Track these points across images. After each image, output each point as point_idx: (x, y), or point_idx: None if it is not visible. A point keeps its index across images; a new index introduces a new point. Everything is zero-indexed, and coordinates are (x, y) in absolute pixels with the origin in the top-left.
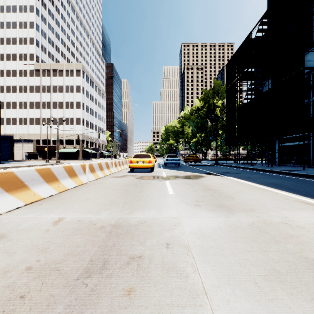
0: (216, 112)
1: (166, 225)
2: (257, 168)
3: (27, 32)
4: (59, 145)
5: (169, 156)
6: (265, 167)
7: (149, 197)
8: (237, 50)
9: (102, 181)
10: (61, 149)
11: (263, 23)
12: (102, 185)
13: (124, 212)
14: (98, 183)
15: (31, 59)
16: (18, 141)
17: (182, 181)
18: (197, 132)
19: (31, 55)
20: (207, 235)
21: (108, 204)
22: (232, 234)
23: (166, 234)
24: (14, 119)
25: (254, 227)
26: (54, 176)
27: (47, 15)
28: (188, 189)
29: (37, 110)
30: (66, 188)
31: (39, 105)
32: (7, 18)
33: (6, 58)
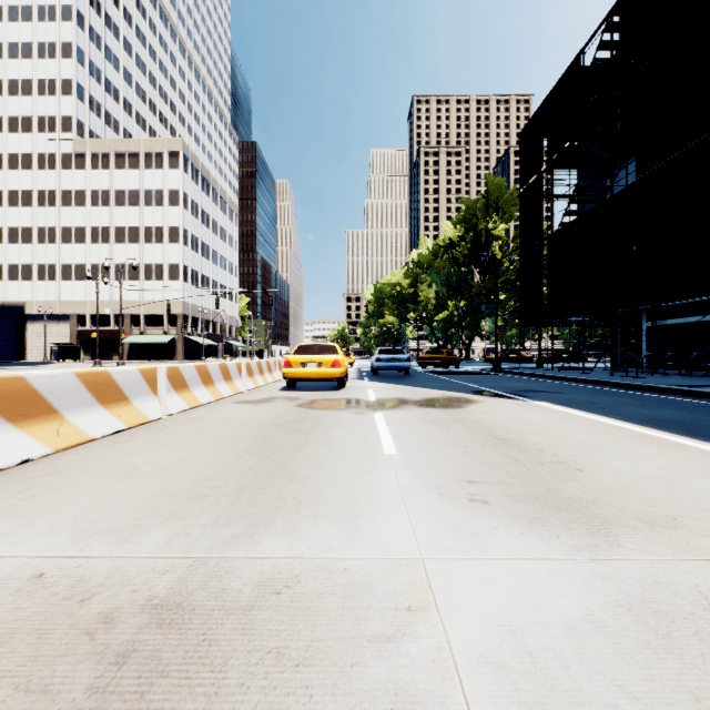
0: (492, 251)
1: (373, 607)
2: (603, 380)
3: (56, 66)
4: (129, 328)
5: (384, 350)
6: (619, 376)
7: (322, 467)
8: (548, 98)
9: (204, 415)
10: (134, 336)
11: (614, 26)
12: (197, 426)
13: (224, 533)
14: (191, 420)
15: (65, 129)
16: (36, 318)
17: (420, 415)
18: (449, 298)
19: (66, 119)
20: (560, 681)
21: (184, 494)
22: (674, 673)
23: (369, 672)
24: (27, 267)
25: None
26: (42, 403)
27: (103, 29)
28: (439, 437)
29: (80, 247)
30: (87, 436)
31: (84, 235)
32: (10, 35)
33: (7, 126)
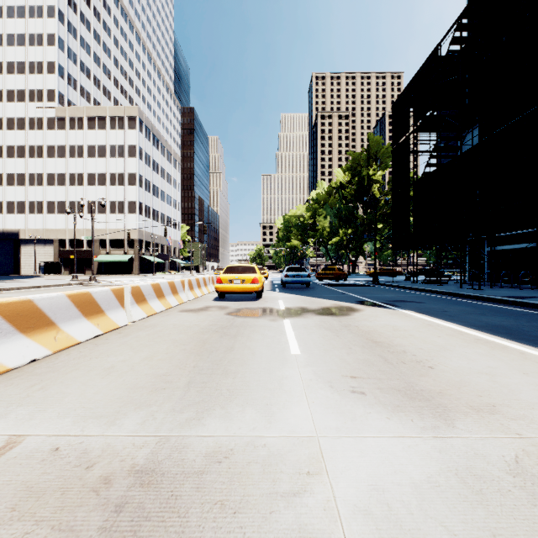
0: (372, 191)
1: (284, 472)
2: (454, 292)
3: (43, 51)
4: (98, 250)
5: (291, 269)
6: (466, 289)
7: (247, 365)
8: (413, 79)
9: (159, 322)
10: (102, 256)
11: (463, 26)
12: (154, 332)
13: (180, 417)
14: (149, 326)
15: (50, 99)
16: (27, 242)
17: (317, 322)
18: (339, 227)
19: (50, 92)
20: (406, 523)
21: (149, 387)
22: (481, 518)
23: (282, 517)
24: (21, 204)
25: (531, 482)
26: (44, 318)
27: (78, 24)
28: (331, 341)
29: (61, 188)
30: (76, 341)
31: (64, 180)
32: (8, 28)
33: (6, 97)
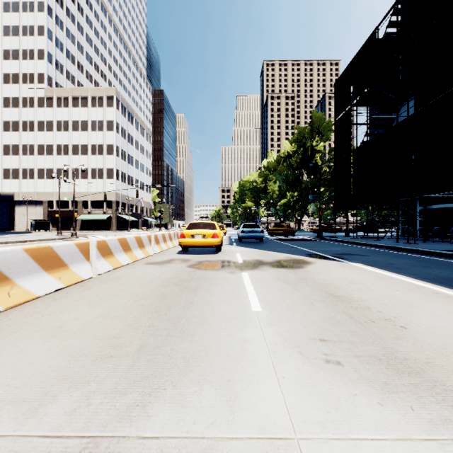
0: (315, 160)
1: None
2: (393, 246)
3: (34, 41)
4: (81, 210)
5: (246, 225)
6: (402, 243)
7: (206, 324)
8: (353, 59)
9: (123, 274)
10: (84, 215)
11: (398, 11)
12: (116, 285)
13: (121, 402)
14: (113, 279)
15: (40, 81)
16: (21, 203)
17: (274, 274)
18: (287, 190)
19: (40, 75)
20: None
21: (94, 354)
22: None
23: None
24: (15, 170)
25: None
26: None
27: (64, 17)
28: (291, 295)
29: (49, 157)
30: (33, 295)
31: (52, 150)
32: (4, 21)
33: (3, 79)
